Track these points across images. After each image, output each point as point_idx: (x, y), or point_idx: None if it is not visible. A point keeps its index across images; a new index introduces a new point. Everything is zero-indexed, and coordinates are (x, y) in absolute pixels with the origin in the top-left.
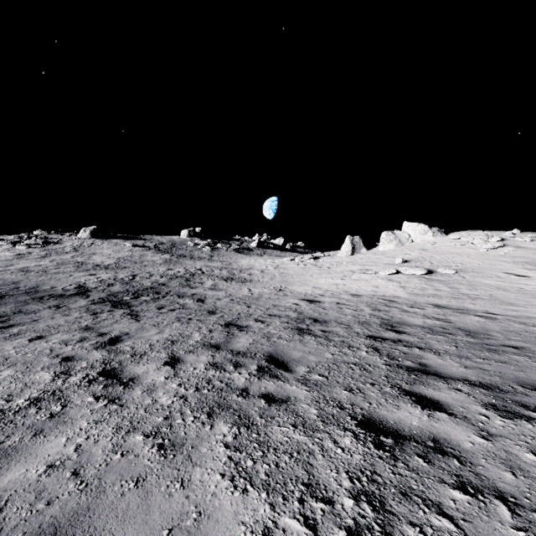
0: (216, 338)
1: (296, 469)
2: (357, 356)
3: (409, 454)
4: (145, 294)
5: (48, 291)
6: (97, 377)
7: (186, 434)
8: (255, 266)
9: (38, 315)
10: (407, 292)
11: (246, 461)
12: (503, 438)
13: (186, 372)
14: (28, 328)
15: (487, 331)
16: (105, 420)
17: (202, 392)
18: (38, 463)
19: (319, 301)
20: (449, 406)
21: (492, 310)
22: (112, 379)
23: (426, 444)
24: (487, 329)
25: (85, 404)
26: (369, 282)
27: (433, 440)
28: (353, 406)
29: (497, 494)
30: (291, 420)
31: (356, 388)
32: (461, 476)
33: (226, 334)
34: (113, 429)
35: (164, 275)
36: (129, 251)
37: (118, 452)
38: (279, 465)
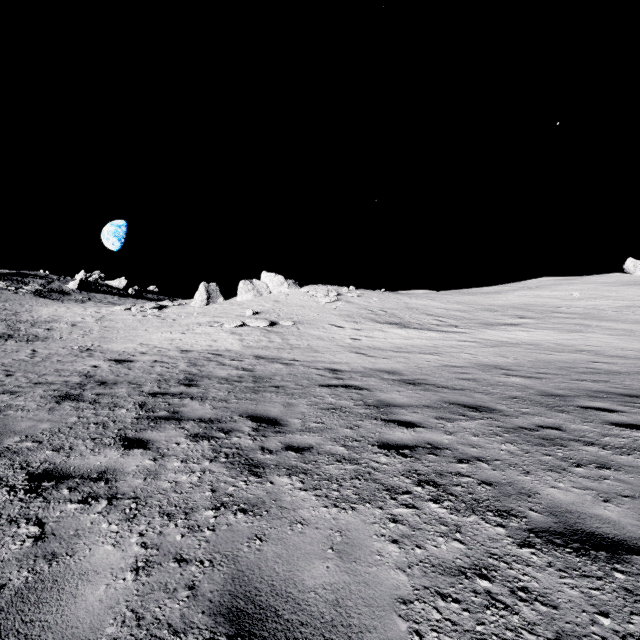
0: None
1: None
2: (110, 415)
3: (60, 489)
4: None
5: None
6: None
7: None
8: (63, 318)
9: None
10: (242, 345)
11: None
12: (172, 456)
13: None
14: None
15: (275, 376)
16: None
17: None
18: None
19: (132, 361)
20: (154, 443)
21: (298, 357)
22: None
23: (90, 477)
24: (276, 374)
25: None
26: (211, 336)
27: (101, 473)
28: (43, 463)
29: (112, 496)
30: None
31: (69, 446)
32: (94, 492)
33: None
34: None
35: None
36: None
37: None
38: None
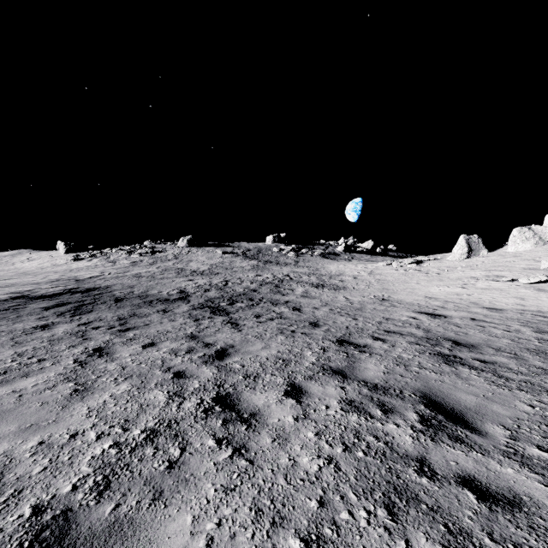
0: (335, 360)
1: None
2: None
3: None
4: (239, 300)
5: (156, 296)
6: (213, 405)
7: None
8: (345, 272)
9: (149, 319)
10: None
11: None
12: None
13: (318, 411)
14: (142, 333)
15: None
16: (236, 487)
17: (355, 454)
18: None
19: (444, 316)
20: None
21: None
22: (230, 412)
23: None
24: None
25: (206, 451)
26: (507, 292)
27: None
28: None
29: None
30: None
31: None
32: None
33: (345, 355)
34: (250, 511)
35: (254, 281)
36: (220, 258)
37: None
38: None
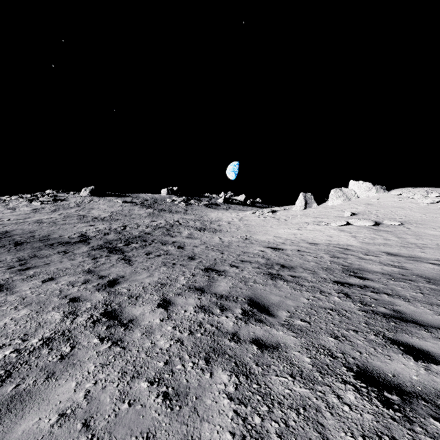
0: (199, 282)
1: (307, 430)
2: (331, 301)
3: (422, 415)
4: (134, 242)
5: (57, 239)
6: (100, 318)
7: (188, 382)
8: (222, 219)
9: (49, 259)
10: (359, 241)
11: (253, 417)
12: None
13: (178, 314)
14: (42, 271)
15: None
16: (111, 363)
17: (195, 335)
18: (51, 411)
19: (282, 249)
20: None
21: None
22: (114, 320)
23: (436, 403)
24: None
25: (91, 346)
26: (323, 232)
27: None
28: (344, 355)
29: None
30: (286, 369)
31: (341, 335)
32: None
33: (207, 278)
34: (118, 373)
35: (149, 226)
36: (120, 206)
37: (125, 401)
38: (288, 423)
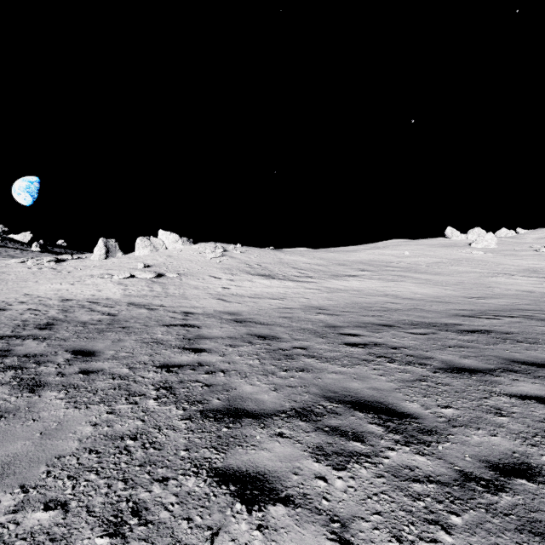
0: None
1: None
2: None
3: None
4: None
5: None
6: None
7: None
8: None
9: None
10: (124, 294)
11: None
12: None
13: None
14: None
15: (132, 319)
16: None
17: None
18: None
19: (5, 309)
20: None
21: (166, 303)
22: None
23: None
24: (134, 318)
25: None
26: (98, 286)
27: None
28: None
29: None
30: None
31: None
32: None
33: None
34: None
35: None
36: None
37: None
38: None
